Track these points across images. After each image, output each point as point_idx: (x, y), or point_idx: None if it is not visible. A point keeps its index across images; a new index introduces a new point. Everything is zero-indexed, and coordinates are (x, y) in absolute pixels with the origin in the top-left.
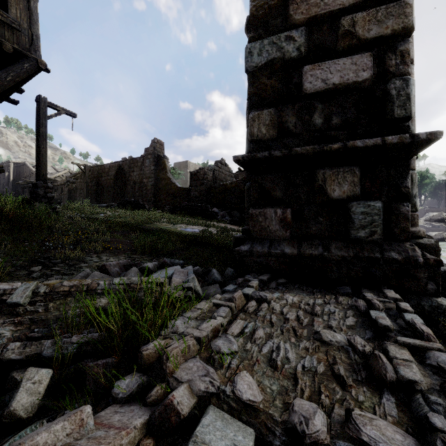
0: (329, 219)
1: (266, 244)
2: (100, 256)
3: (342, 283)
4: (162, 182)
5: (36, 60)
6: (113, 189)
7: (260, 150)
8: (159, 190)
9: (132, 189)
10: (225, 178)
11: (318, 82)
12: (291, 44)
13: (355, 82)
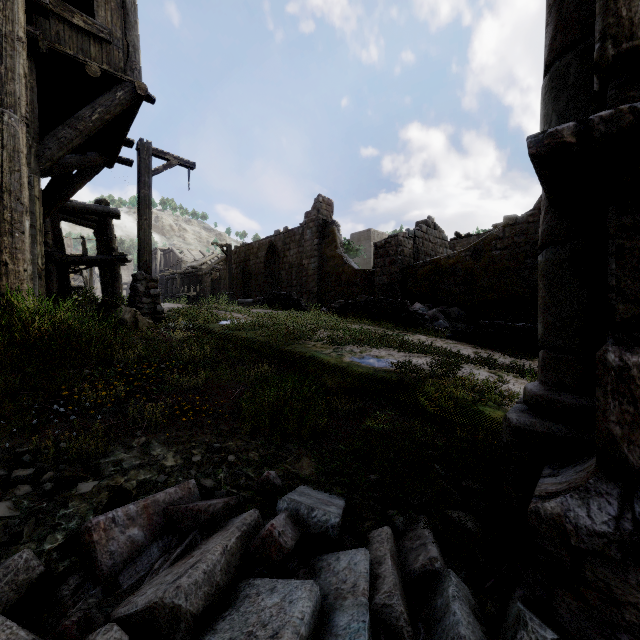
0: None
1: None
2: (149, 445)
3: None
4: (330, 263)
5: (133, 85)
6: (264, 277)
7: None
8: (326, 276)
9: (287, 276)
10: (434, 250)
11: None
12: None
13: None
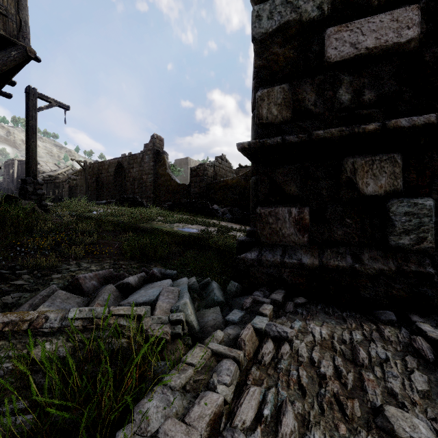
0: (359, 221)
1: (278, 251)
2: (79, 263)
3: (380, 305)
4: (162, 179)
5: (25, 48)
6: (113, 186)
7: (270, 136)
8: (159, 187)
9: (131, 186)
10: (226, 174)
11: (345, 47)
12: (310, 1)
13: (397, 44)
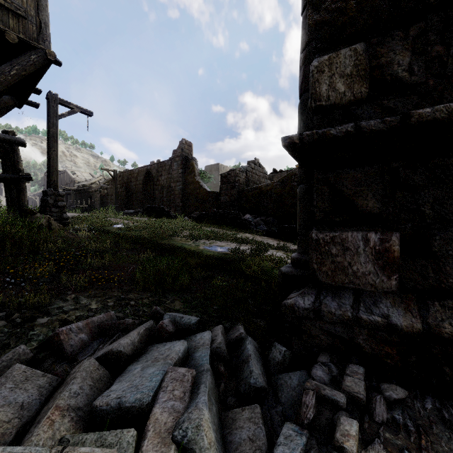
0: None
1: (346, 297)
2: (78, 298)
3: None
4: (190, 186)
5: (45, 51)
6: (142, 195)
7: (332, 125)
8: (188, 195)
9: (160, 194)
10: (259, 180)
11: None
12: None
13: None
